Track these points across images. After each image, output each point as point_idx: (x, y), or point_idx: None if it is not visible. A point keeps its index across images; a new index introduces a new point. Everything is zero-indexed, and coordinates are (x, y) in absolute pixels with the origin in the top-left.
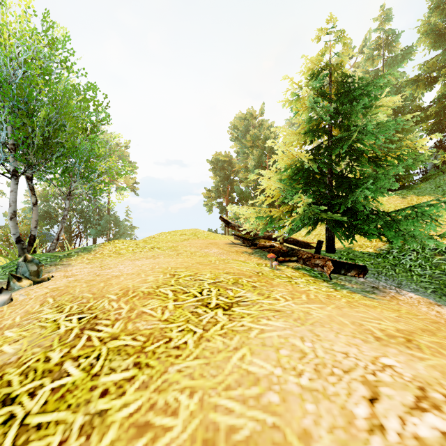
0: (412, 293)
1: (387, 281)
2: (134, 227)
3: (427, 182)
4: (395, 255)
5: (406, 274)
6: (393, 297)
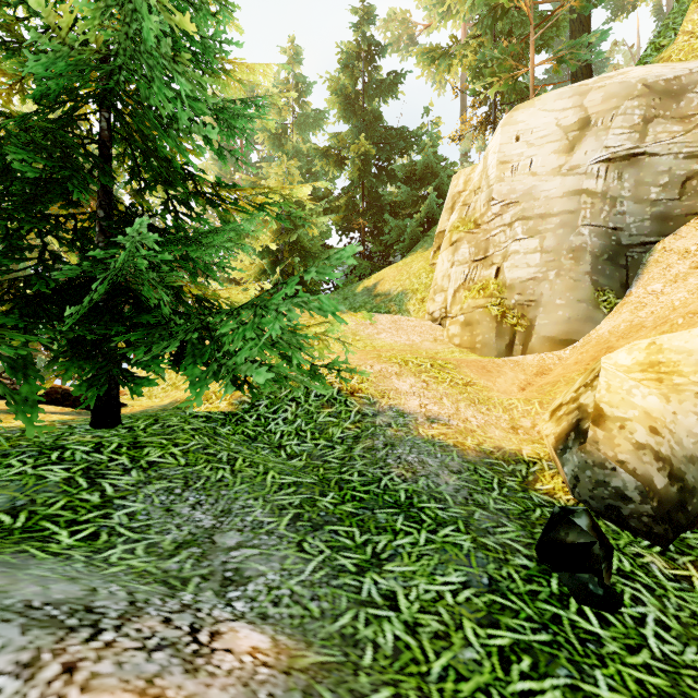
0: None
1: (198, 509)
2: None
3: (336, 292)
4: (262, 412)
5: (256, 469)
6: None
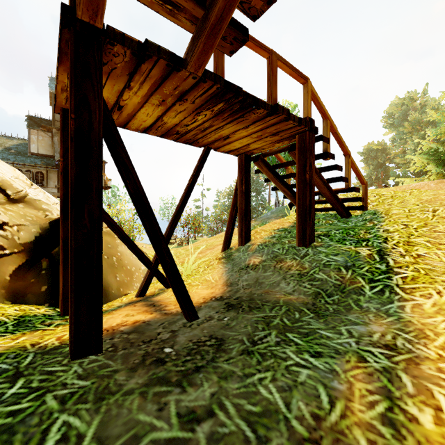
0: None
1: None
2: None
3: None
4: None
5: None
6: None
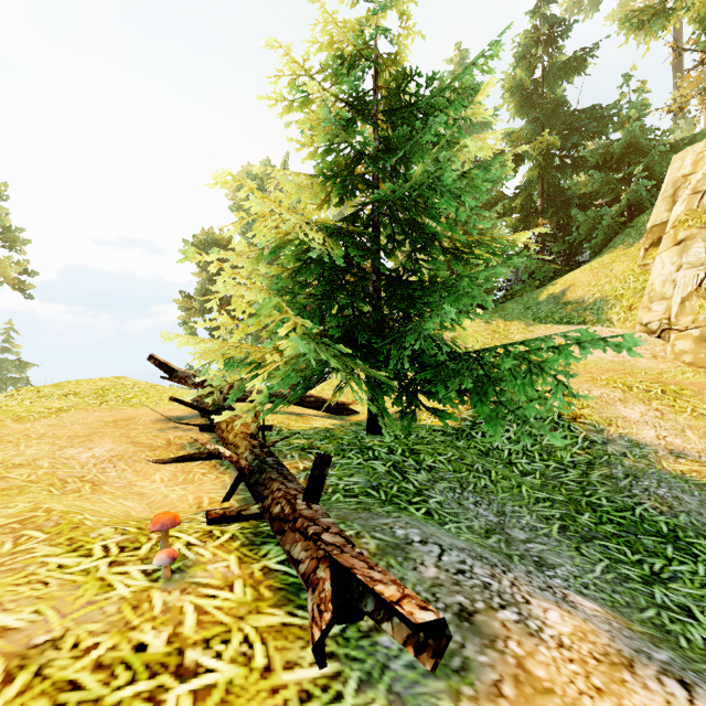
0: (555, 607)
1: (479, 507)
2: (26, 364)
3: (513, 300)
4: (485, 430)
5: (510, 482)
6: (522, 681)
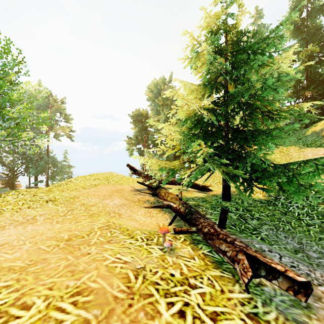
0: None
1: (287, 239)
2: (71, 166)
3: (290, 135)
4: (283, 202)
5: (302, 228)
6: None
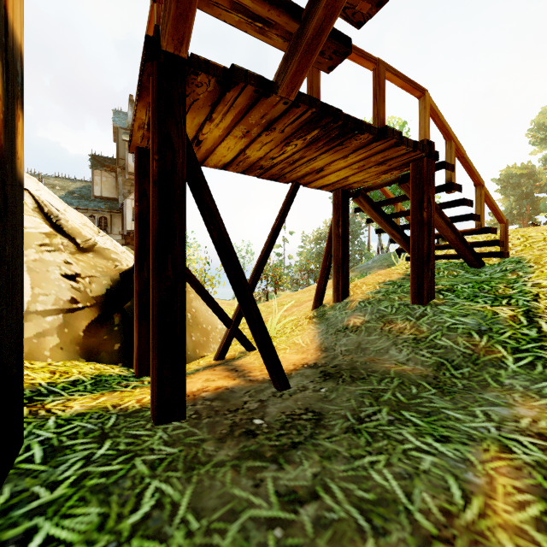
0: None
1: None
2: None
3: None
4: None
5: None
6: None
